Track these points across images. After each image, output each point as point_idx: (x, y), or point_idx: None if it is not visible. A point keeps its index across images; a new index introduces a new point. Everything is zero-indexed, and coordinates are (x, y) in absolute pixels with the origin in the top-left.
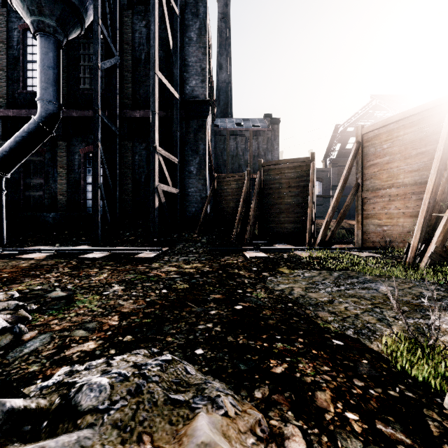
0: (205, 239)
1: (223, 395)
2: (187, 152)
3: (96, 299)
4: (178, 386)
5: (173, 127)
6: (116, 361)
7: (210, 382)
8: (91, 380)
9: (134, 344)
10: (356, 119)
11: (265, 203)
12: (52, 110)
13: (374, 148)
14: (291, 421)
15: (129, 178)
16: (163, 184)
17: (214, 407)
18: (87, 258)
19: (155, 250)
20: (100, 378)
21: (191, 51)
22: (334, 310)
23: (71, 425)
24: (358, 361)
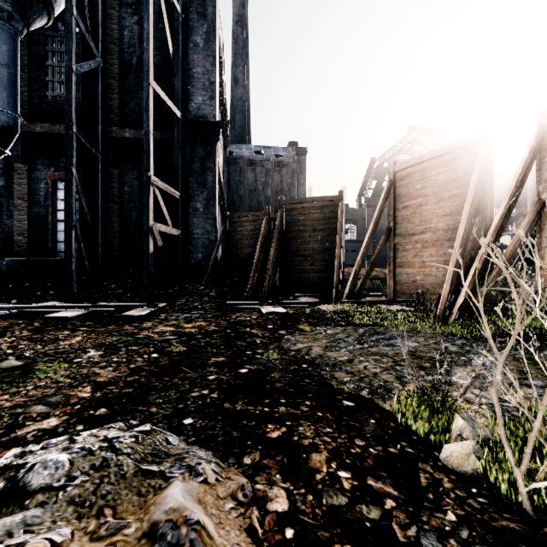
0: (214, 292)
1: (205, 462)
2: (191, 185)
3: (64, 368)
4: (154, 457)
5: (174, 153)
6: (82, 437)
7: (193, 451)
8: (46, 458)
9: (108, 418)
10: (393, 153)
11: (287, 248)
12: (7, 123)
13: (406, 188)
14: (278, 483)
15: (115, 214)
16: (161, 223)
17: (192, 474)
18: (55, 318)
19: (148, 306)
20: (58, 455)
21: (197, 59)
22: (352, 370)
23: (17, 508)
24: (365, 421)
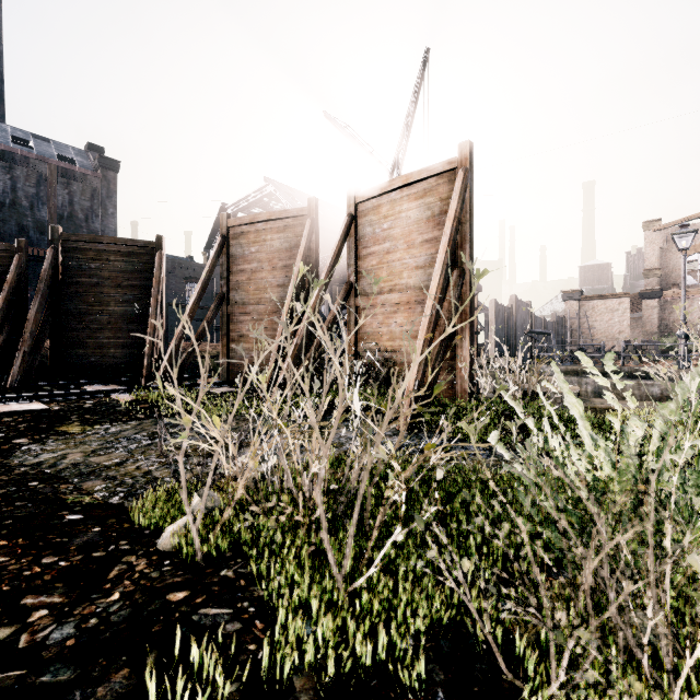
0: None
1: None
2: None
3: None
4: None
5: None
6: None
7: None
8: None
9: None
10: (249, 204)
11: (68, 310)
12: None
13: (242, 248)
14: None
15: None
16: None
17: None
18: None
19: None
20: None
21: None
22: (116, 474)
23: None
24: (83, 532)
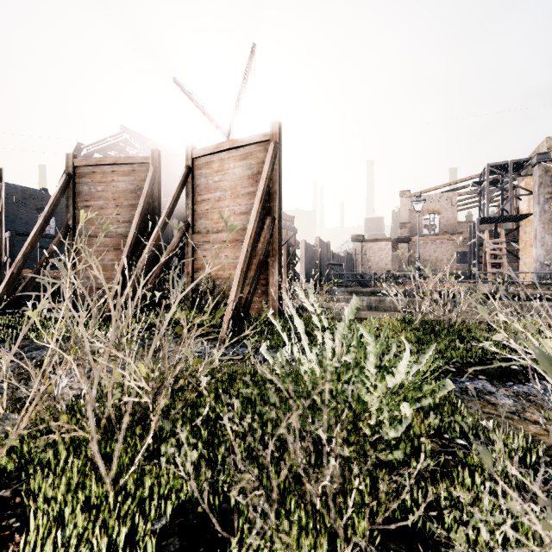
0: None
1: None
2: None
3: None
4: None
5: None
6: None
7: None
8: None
9: None
10: (105, 146)
11: None
12: None
13: (88, 186)
14: None
15: None
16: None
17: None
18: None
19: None
20: None
21: None
22: None
23: None
24: None
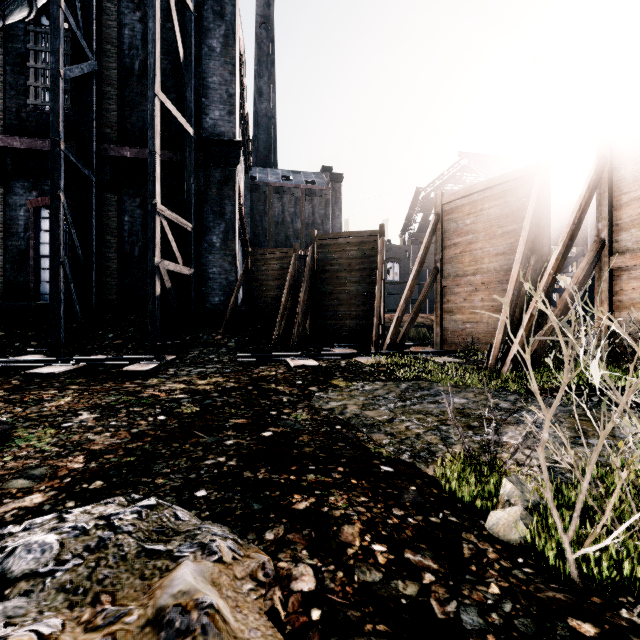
0: (233, 342)
1: (220, 539)
2: (206, 215)
3: (50, 435)
4: (161, 535)
5: (185, 177)
6: (74, 515)
7: (207, 527)
8: (30, 540)
9: (105, 492)
10: (442, 182)
11: (320, 291)
12: None
13: (455, 222)
14: (304, 560)
15: (113, 249)
16: (169, 260)
17: (205, 553)
18: (38, 374)
19: (154, 359)
20: (45, 536)
21: (213, 67)
22: (392, 431)
23: None
24: (404, 488)
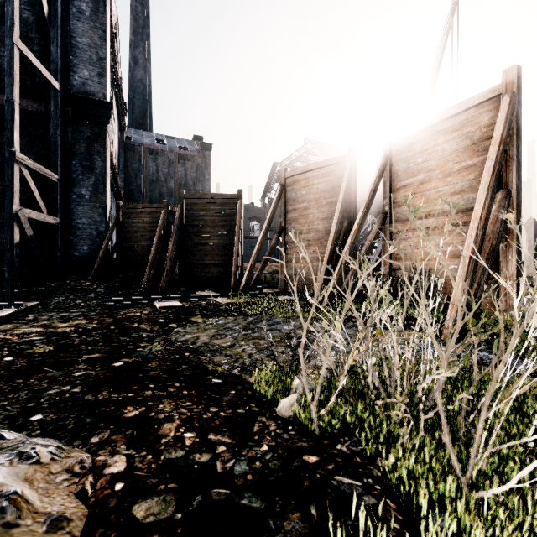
0: (102, 288)
1: (40, 446)
2: (75, 168)
3: None
4: None
5: (50, 129)
6: None
7: (32, 441)
8: None
9: None
10: (292, 160)
11: (188, 243)
12: None
13: (295, 192)
14: (121, 452)
15: None
16: (32, 209)
17: (22, 459)
18: None
19: (10, 306)
20: None
21: (82, 28)
22: (231, 353)
23: None
24: (226, 393)
